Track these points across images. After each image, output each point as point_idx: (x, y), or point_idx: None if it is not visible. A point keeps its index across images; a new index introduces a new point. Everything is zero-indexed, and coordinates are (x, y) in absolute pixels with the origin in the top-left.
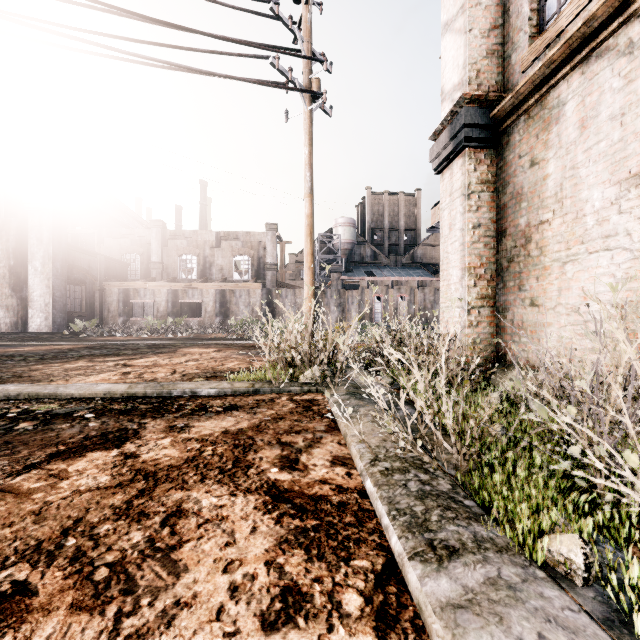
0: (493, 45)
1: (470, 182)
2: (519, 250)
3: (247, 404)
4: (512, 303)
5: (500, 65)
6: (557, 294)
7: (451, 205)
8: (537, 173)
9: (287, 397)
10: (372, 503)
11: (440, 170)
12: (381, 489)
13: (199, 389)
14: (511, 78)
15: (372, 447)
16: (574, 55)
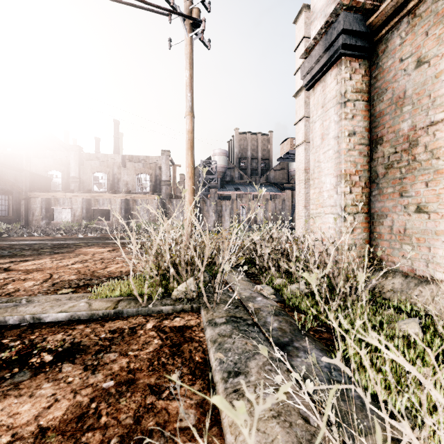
0: None
1: (346, 90)
2: (400, 155)
3: (95, 342)
4: (391, 209)
5: None
6: None
7: (324, 116)
8: (426, 72)
9: (154, 323)
10: None
11: (311, 84)
12: None
13: (44, 314)
14: None
15: None
16: None
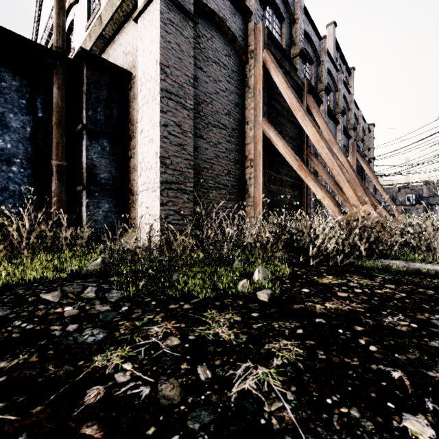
0: None
1: None
2: None
3: None
4: None
5: None
6: None
7: None
8: None
9: None
10: None
11: None
12: None
13: None
14: None
15: None
16: None
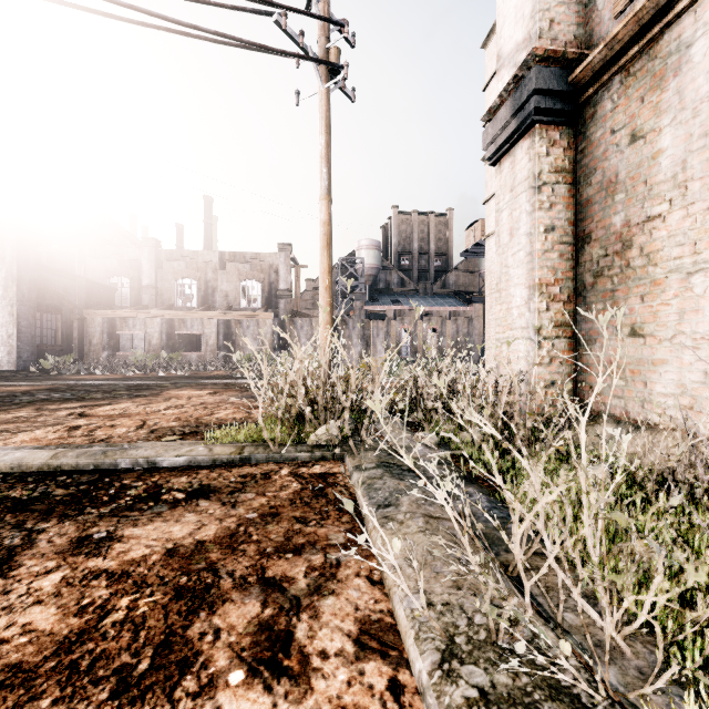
0: None
1: (541, 170)
2: (612, 260)
3: (226, 484)
4: (600, 332)
5: (580, 14)
6: (677, 319)
7: (513, 203)
8: (642, 150)
9: (290, 469)
10: None
11: (497, 159)
12: None
13: (160, 458)
14: (597, 29)
15: (437, 607)
16: None
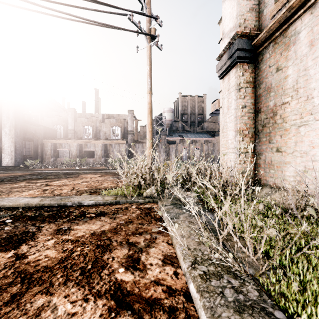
0: (253, 5)
1: (240, 82)
2: (269, 120)
3: (111, 211)
4: (264, 150)
5: (257, 16)
6: (294, 145)
7: (228, 95)
8: (281, 75)
9: (135, 206)
10: (196, 308)
11: (222, 76)
12: (203, 297)
13: (83, 201)
14: (263, 23)
15: (191, 250)
16: (306, 3)
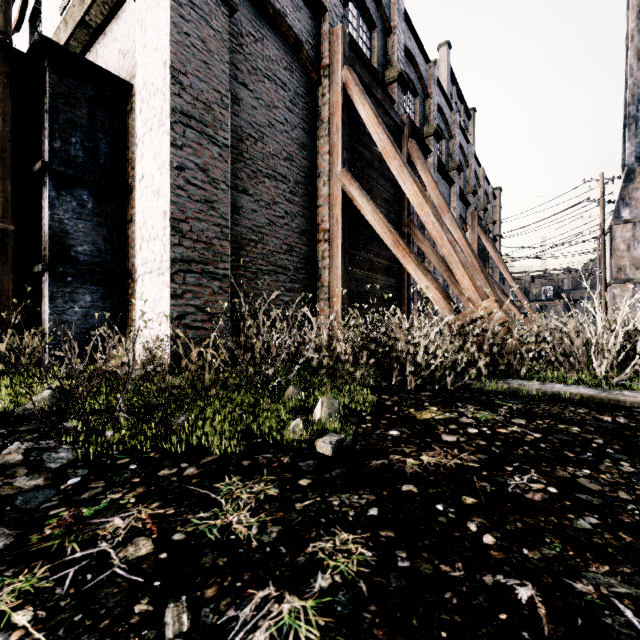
0: None
1: None
2: None
3: None
4: None
5: None
6: None
7: None
8: None
9: None
10: None
11: None
12: None
13: None
14: None
15: None
16: None
